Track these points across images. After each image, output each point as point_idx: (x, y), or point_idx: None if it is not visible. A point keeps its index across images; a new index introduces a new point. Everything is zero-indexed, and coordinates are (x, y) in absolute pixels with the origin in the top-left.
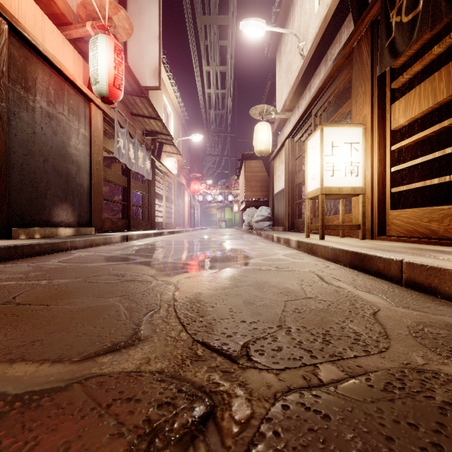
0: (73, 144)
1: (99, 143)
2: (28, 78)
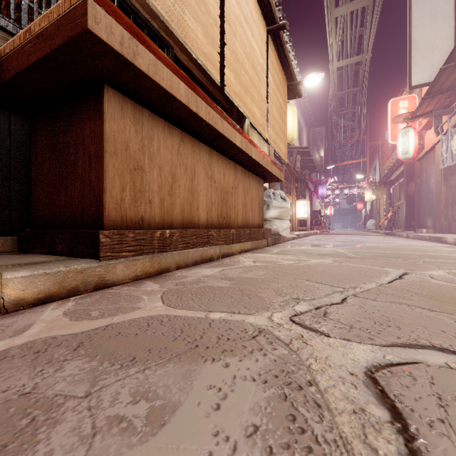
0: (432, 182)
1: (439, 168)
2: (423, 170)
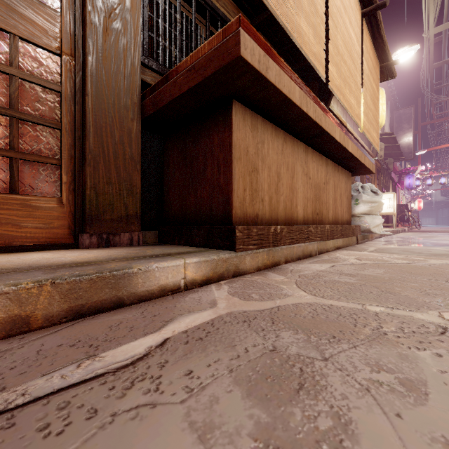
0: None
1: None
2: None
